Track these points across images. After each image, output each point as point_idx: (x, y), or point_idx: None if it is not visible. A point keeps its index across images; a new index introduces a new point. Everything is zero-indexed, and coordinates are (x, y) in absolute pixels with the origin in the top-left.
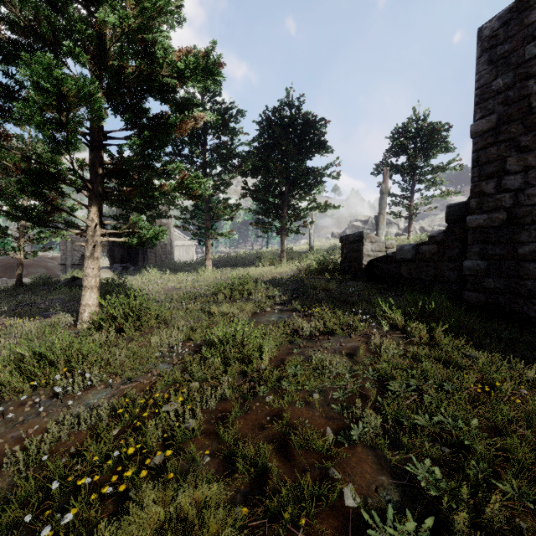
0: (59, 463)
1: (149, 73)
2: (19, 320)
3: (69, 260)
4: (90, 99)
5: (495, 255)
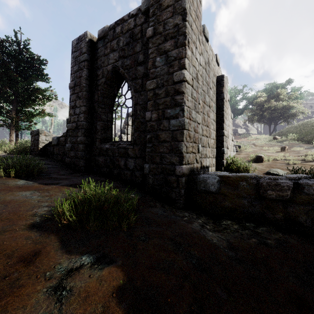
0: None
1: None
2: None
3: None
4: None
5: (73, 141)
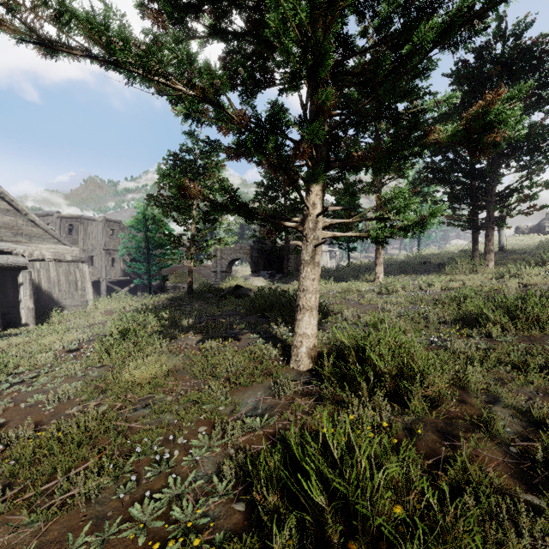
0: None
1: None
2: (214, 344)
3: (218, 268)
4: None
5: None
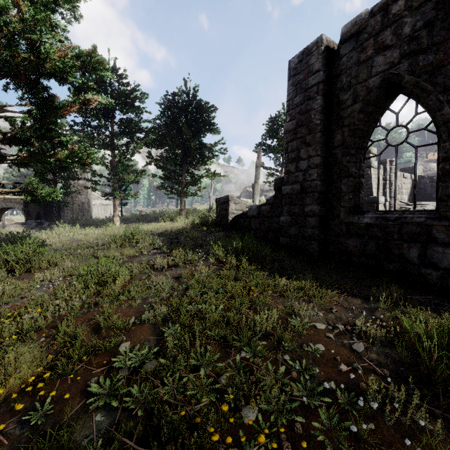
0: None
1: (37, 64)
2: None
3: None
4: None
5: (295, 212)
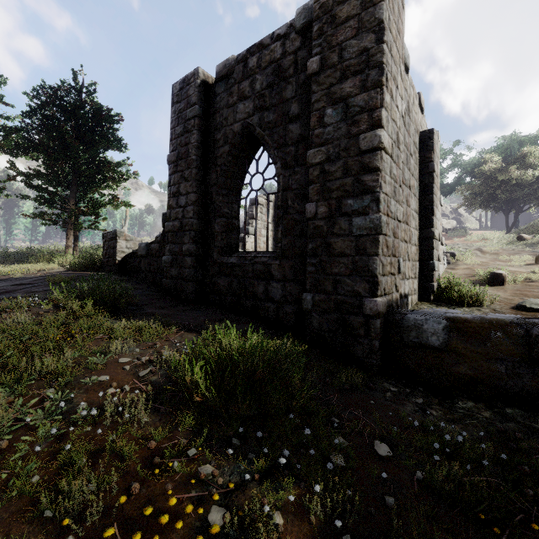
0: None
1: None
2: None
3: None
4: None
5: (176, 251)
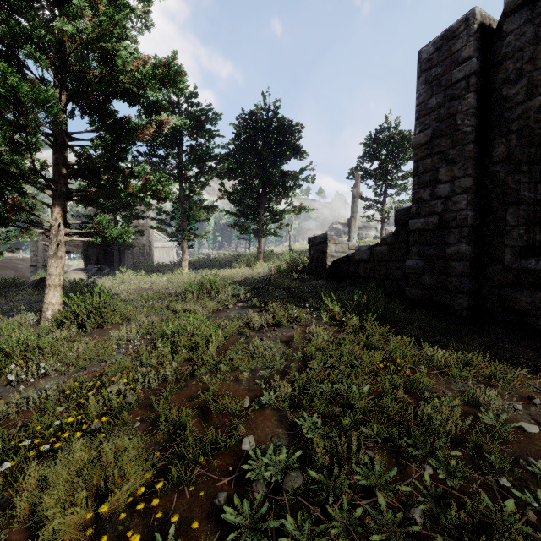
0: (4, 431)
1: (111, 79)
2: None
3: (40, 262)
4: (47, 105)
5: (430, 255)
